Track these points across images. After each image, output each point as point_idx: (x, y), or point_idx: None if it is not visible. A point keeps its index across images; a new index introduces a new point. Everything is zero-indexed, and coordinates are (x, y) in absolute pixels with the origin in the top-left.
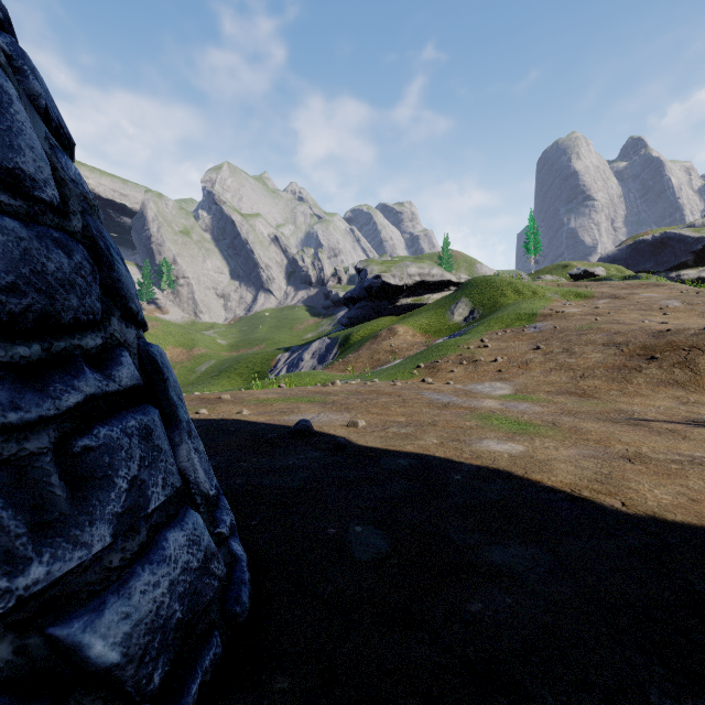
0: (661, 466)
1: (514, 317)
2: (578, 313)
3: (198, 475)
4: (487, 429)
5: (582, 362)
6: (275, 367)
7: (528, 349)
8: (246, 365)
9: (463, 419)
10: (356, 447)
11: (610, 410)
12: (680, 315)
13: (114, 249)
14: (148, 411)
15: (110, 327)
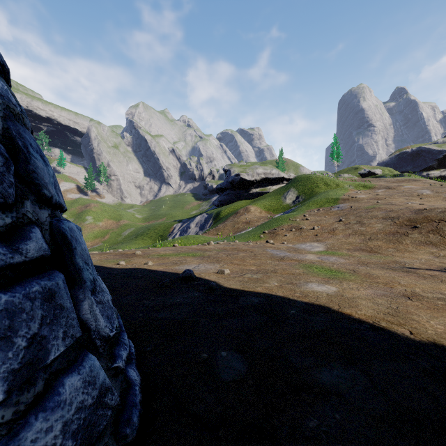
0: (431, 302)
1: (325, 201)
2: (366, 198)
3: (99, 323)
4: (310, 275)
5: (369, 230)
6: (172, 232)
7: (334, 221)
8: (153, 231)
9: (294, 267)
10: (223, 289)
11: (390, 261)
12: (430, 199)
13: (33, 148)
14: (53, 276)
15: (23, 209)
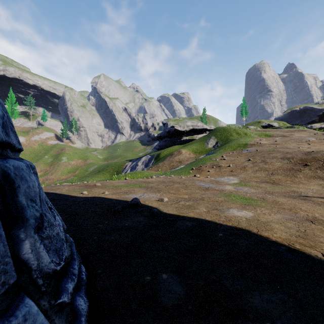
0: None
1: (237, 145)
2: (267, 143)
3: (43, 260)
4: (230, 202)
5: (271, 167)
6: (125, 169)
7: (244, 160)
8: (111, 167)
9: (217, 196)
10: (163, 214)
11: (289, 191)
12: (315, 144)
13: None
14: None
15: None
